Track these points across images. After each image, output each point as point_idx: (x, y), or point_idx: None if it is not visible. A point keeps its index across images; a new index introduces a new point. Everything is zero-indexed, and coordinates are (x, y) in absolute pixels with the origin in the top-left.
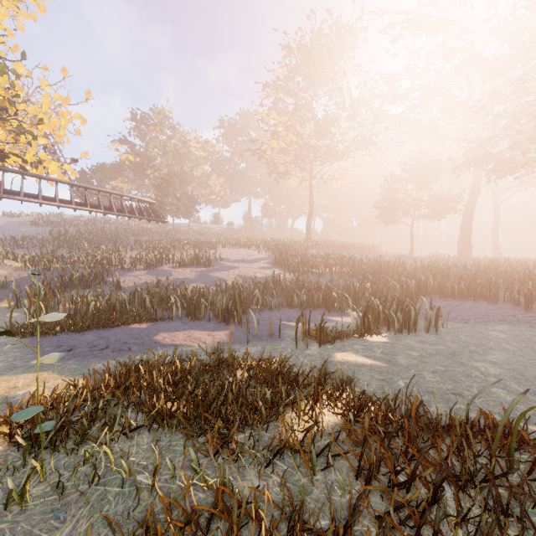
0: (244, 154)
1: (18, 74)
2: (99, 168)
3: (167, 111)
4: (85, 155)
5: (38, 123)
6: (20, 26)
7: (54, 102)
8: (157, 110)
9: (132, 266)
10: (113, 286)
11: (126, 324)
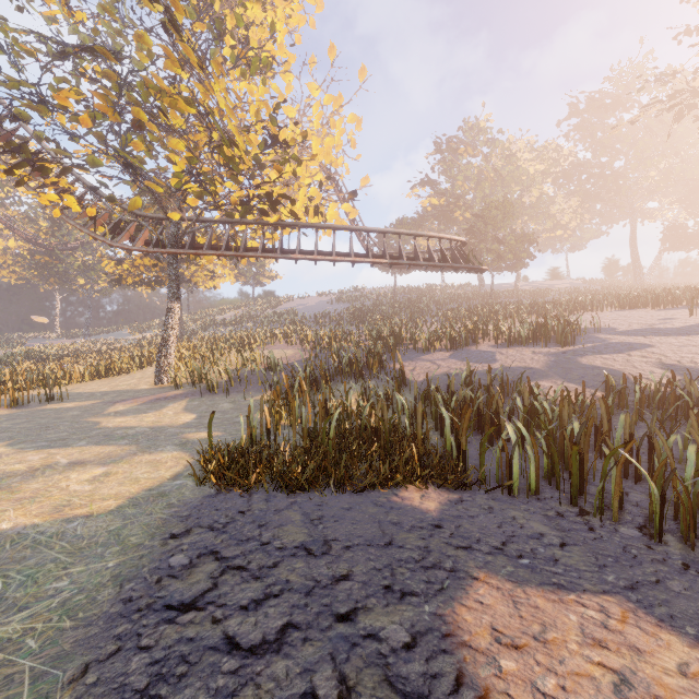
0: (638, 119)
1: (268, 63)
2: (397, 225)
3: (483, 122)
4: (365, 182)
5: (302, 140)
6: (297, 38)
7: (325, 113)
8: (469, 126)
9: (430, 345)
10: (392, 377)
11: (392, 481)
